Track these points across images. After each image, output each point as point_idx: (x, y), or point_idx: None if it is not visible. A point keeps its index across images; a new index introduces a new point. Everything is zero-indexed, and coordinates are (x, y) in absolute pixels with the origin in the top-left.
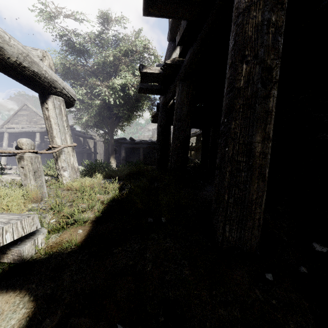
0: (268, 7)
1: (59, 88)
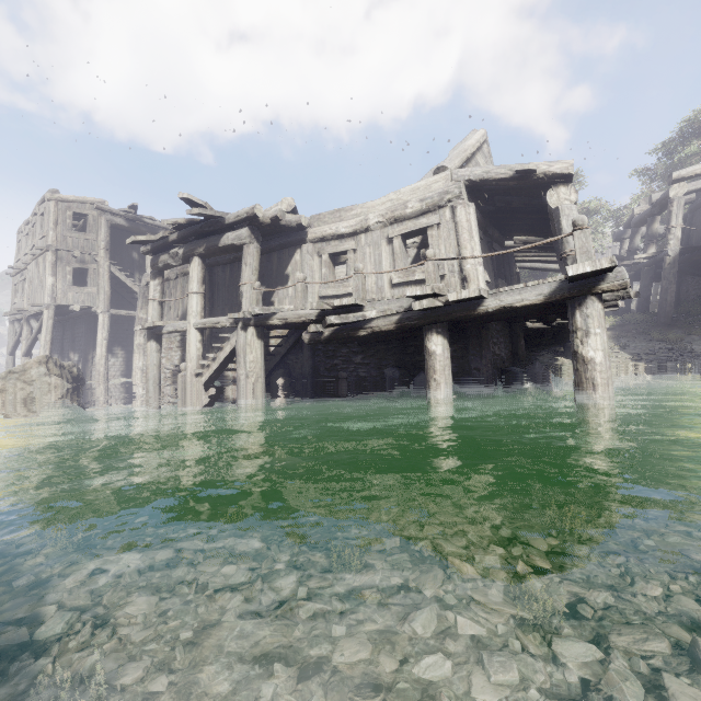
0: (670, 270)
1: None
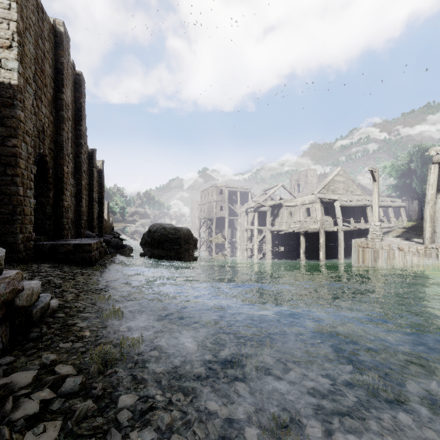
0: None
1: (403, 206)
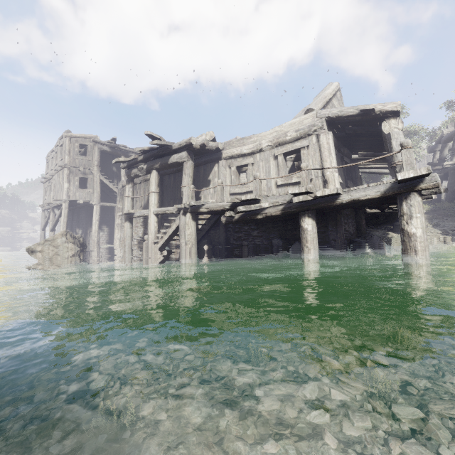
0: None
1: None
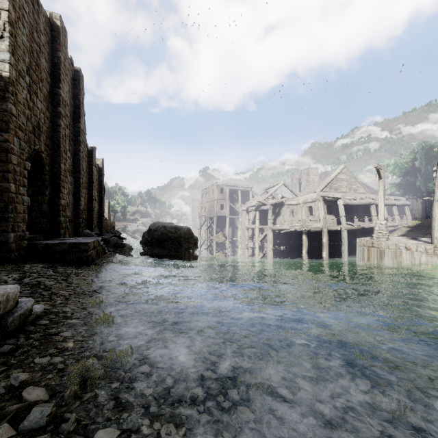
0: None
1: (407, 204)
